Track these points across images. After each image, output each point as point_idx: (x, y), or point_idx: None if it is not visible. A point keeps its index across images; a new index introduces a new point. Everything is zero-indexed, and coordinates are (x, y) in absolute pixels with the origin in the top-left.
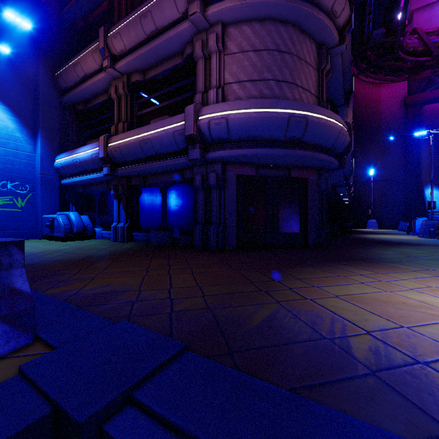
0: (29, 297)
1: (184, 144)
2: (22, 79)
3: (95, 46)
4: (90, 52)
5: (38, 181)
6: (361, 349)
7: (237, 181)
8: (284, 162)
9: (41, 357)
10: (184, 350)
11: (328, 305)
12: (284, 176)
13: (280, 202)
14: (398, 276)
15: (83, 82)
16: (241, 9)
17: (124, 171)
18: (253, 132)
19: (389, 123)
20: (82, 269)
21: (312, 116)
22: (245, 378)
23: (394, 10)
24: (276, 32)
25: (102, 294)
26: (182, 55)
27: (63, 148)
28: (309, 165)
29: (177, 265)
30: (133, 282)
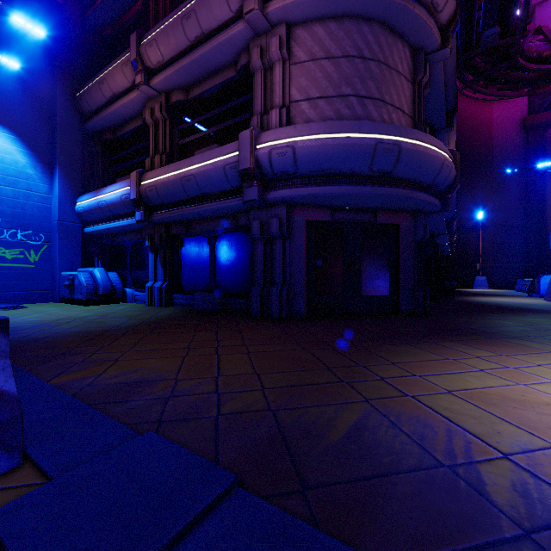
0: (14, 400)
1: (237, 181)
2: (35, 102)
3: (125, 58)
4: (120, 65)
5: (56, 229)
6: (501, 487)
7: (307, 228)
8: (368, 204)
9: (23, 498)
10: (234, 487)
11: (439, 407)
12: (368, 222)
13: (363, 255)
14: (531, 360)
15: (111, 104)
16: (311, 4)
17: (162, 217)
18: (328, 164)
19: (504, 152)
20: (104, 346)
21: (406, 142)
22: (327, 545)
23: (512, 3)
24: (358, 33)
25: (126, 385)
26: (235, 67)
27: (86, 188)
28: (402, 207)
29: (228, 341)
30: (169, 366)
